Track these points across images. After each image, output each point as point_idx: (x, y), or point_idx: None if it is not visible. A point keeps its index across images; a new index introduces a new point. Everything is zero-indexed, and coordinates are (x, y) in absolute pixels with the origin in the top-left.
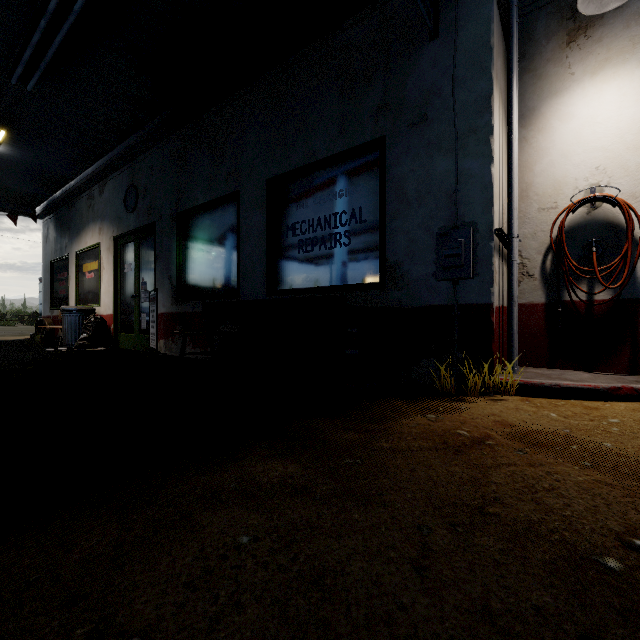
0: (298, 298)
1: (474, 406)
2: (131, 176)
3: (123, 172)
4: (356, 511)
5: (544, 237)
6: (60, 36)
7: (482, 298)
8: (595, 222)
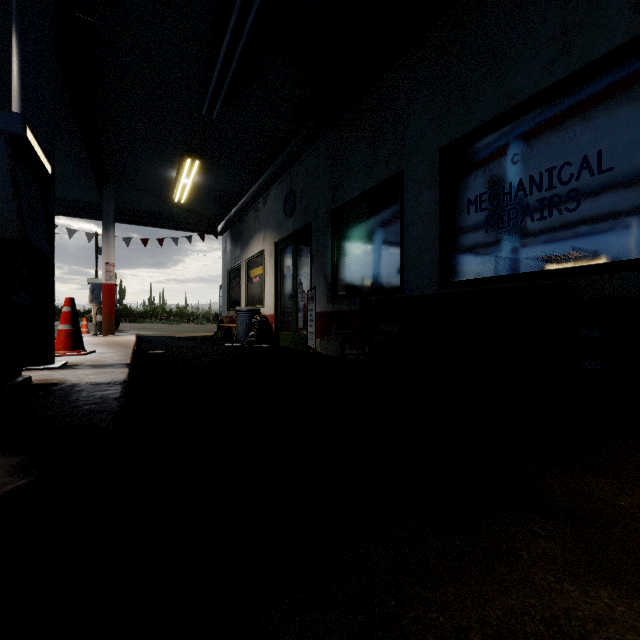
0: (490, 289)
1: None
2: (289, 183)
3: (282, 181)
4: None
5: None
6: (237, 53)
7: None
8: None
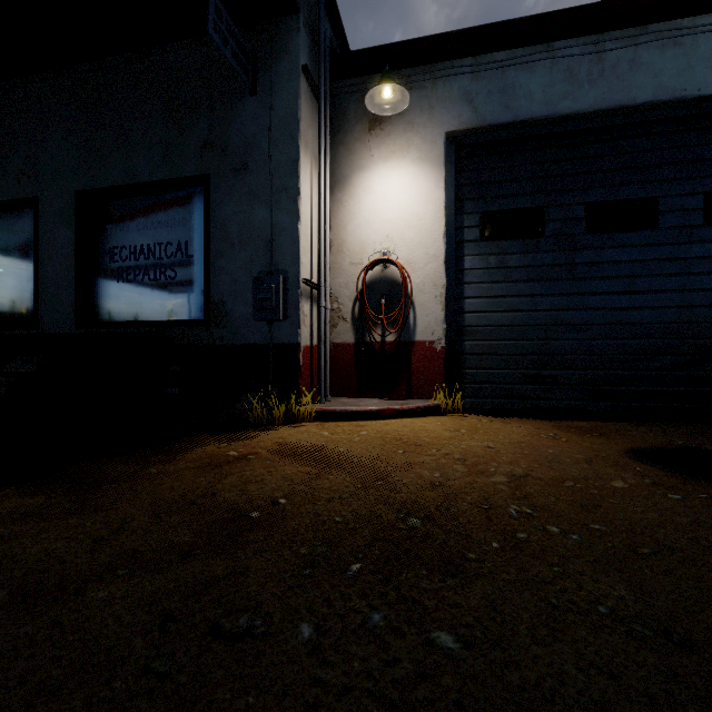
0: (114, 333)
1: (272, 433)
2: None
3: None
4: (76, 519)
5: (354, 287)
6: None
7: (292, 338)
8: (386, 279)
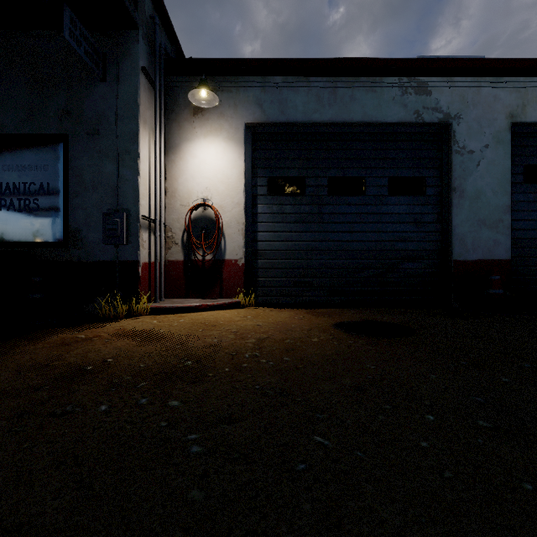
0: None
1: (116, 323)
2: None
3: None
4: None
5: (183, 222)
6: None
7: (133, 257)
8: (206, 217)
